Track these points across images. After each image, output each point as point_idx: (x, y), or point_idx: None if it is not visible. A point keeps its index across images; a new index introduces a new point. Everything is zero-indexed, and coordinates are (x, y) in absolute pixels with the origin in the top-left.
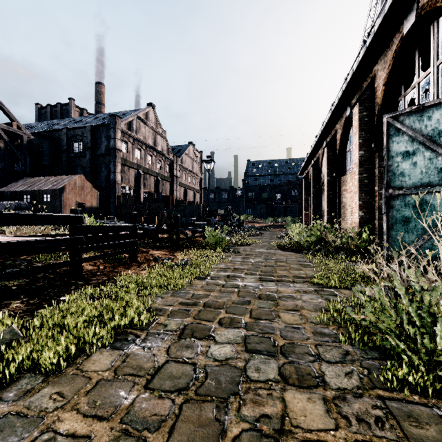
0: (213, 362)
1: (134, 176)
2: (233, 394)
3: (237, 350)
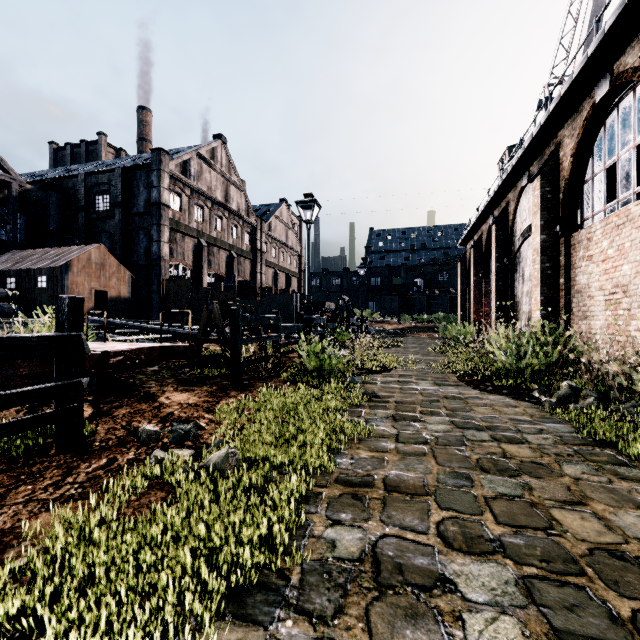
0: None
1: (192, 249)
2: None
3: None
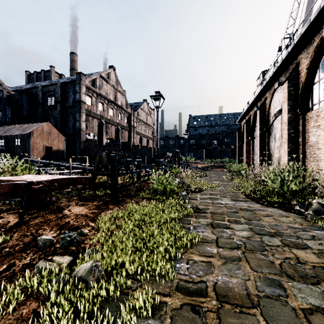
0: None
1: (97, 125)
2: None
3: None
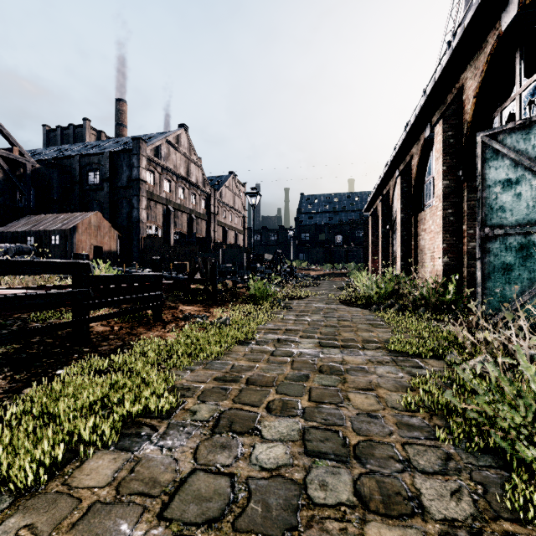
0: (259, 472)
1: (162, 213)
2: (289, 528)
3: (292, 452)
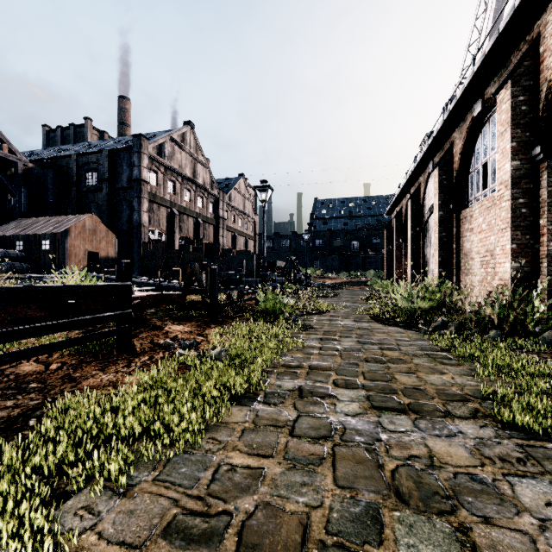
0: None
1: (166, 217)
2: None
3: None
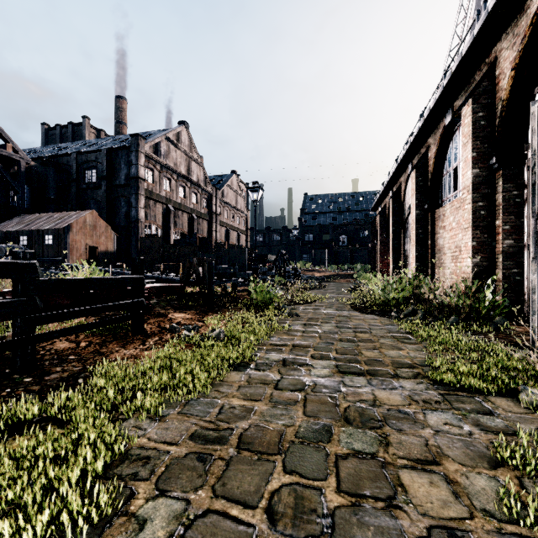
0: None
1: (162, 213)
2: None
3: None
